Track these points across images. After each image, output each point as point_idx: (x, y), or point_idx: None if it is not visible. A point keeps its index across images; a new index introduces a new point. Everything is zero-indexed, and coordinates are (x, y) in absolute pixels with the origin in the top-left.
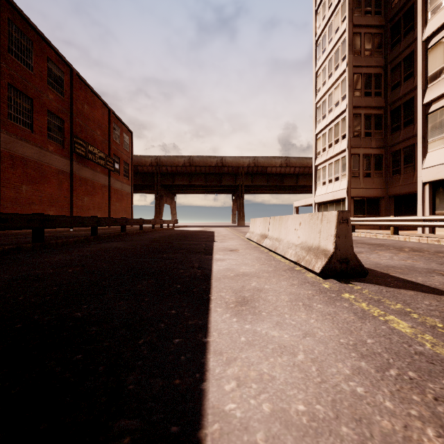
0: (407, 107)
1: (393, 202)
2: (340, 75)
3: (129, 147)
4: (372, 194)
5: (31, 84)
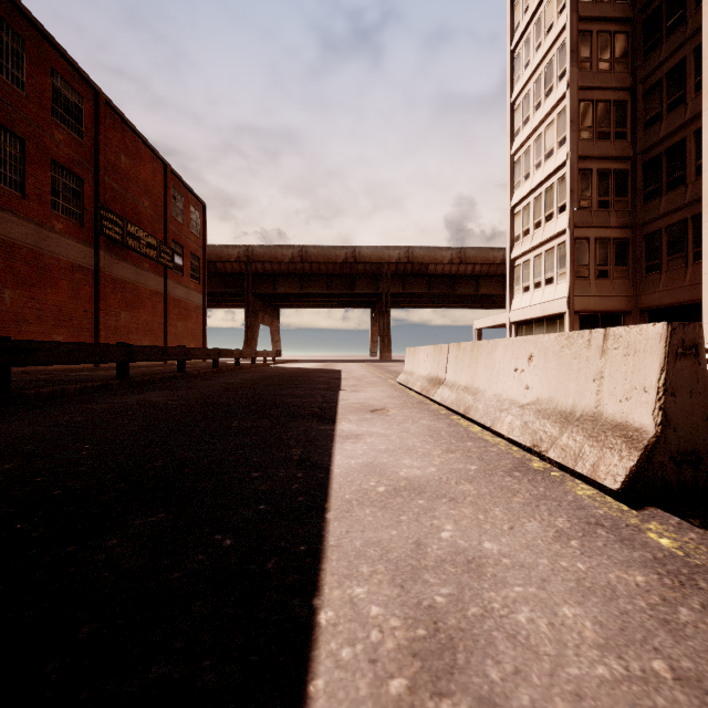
0: (674, 157)
1: (647, 319)
2: (555, 105)
3: (200, 229)
4: (612, 307)
5: (21, 114)
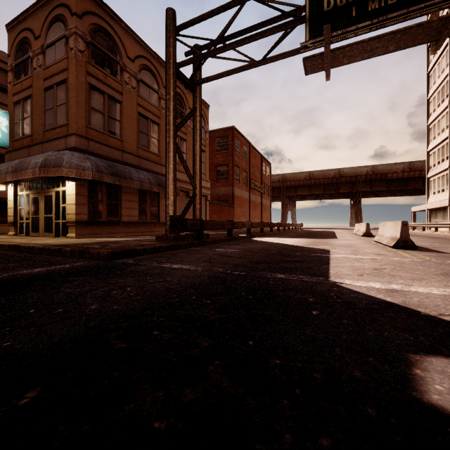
0: None
1: None
2: (444, 109)
3: (269, 174)
4: None
5: (239, 161)
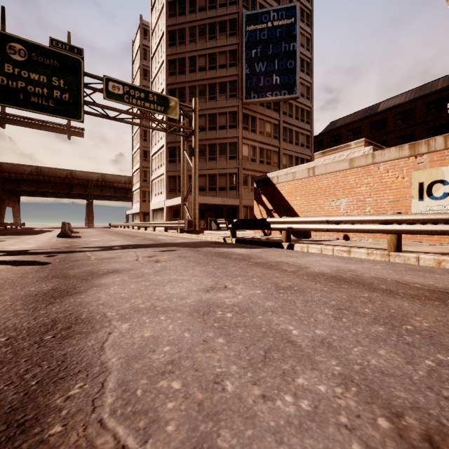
0: None
1: None
2: (139, 148)
3: None
4: None
5: None
